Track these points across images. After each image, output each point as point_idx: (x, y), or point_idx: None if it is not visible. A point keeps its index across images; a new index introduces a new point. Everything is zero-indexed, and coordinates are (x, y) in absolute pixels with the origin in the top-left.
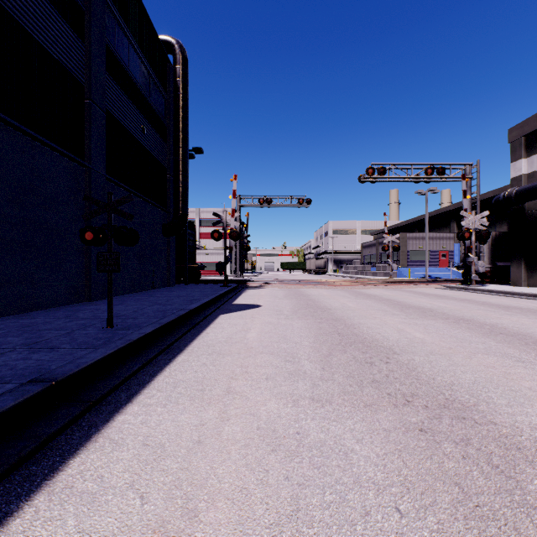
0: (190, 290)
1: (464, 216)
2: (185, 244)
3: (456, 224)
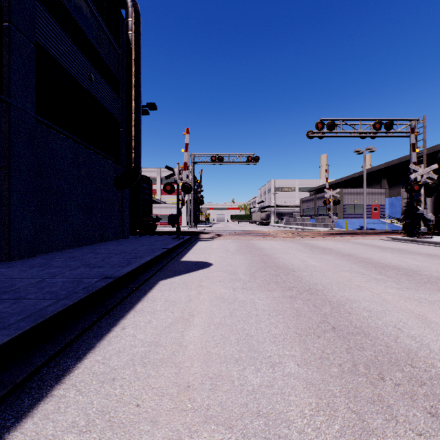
0: (139, 243)
1: (413, 170)
2: (139, 197)
3: (387, 181)
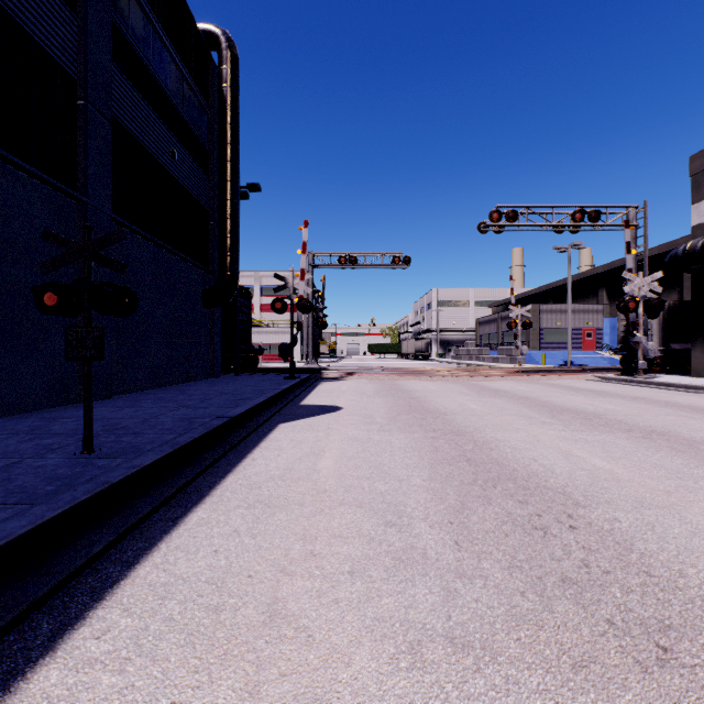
0: (240, 384)
1: (627, 279)
2: (236, 318)
3: (606, 292)
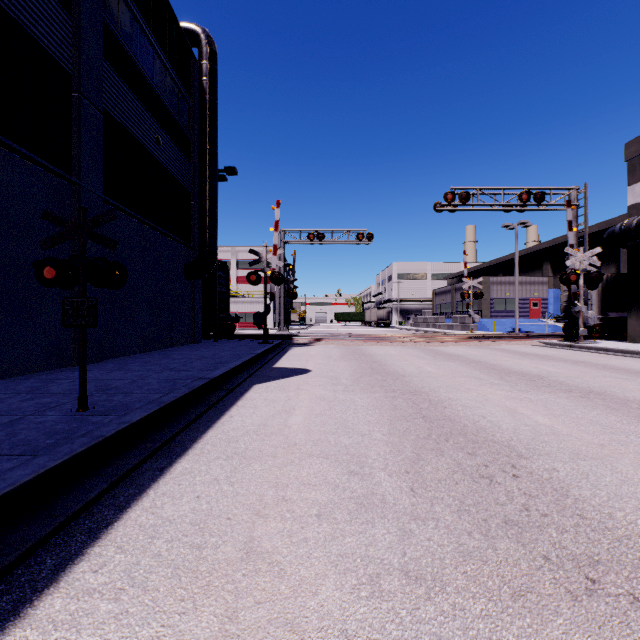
0: (218, 349)
1: (569, 254)
2: (215, 290)
3: (551, 266)
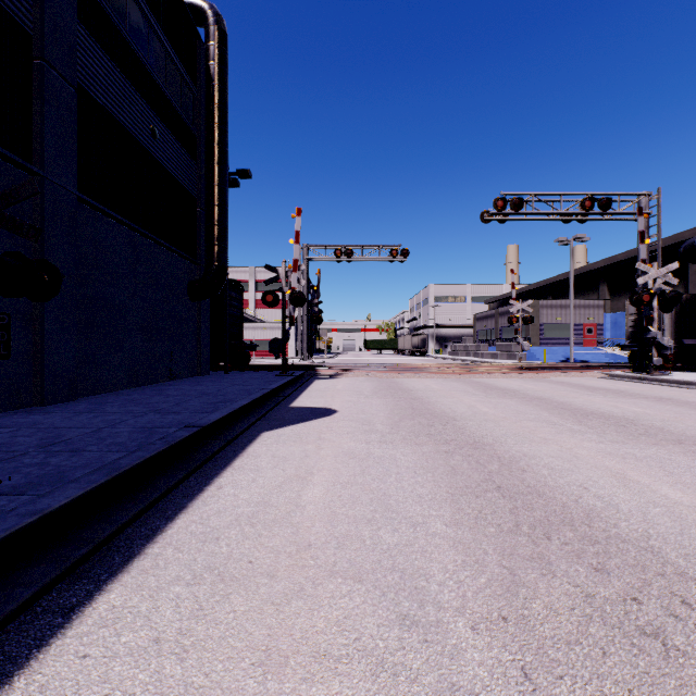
0: (227, 382)
1: (641, 271)
2: (225, 312)
3: (608, 287)
